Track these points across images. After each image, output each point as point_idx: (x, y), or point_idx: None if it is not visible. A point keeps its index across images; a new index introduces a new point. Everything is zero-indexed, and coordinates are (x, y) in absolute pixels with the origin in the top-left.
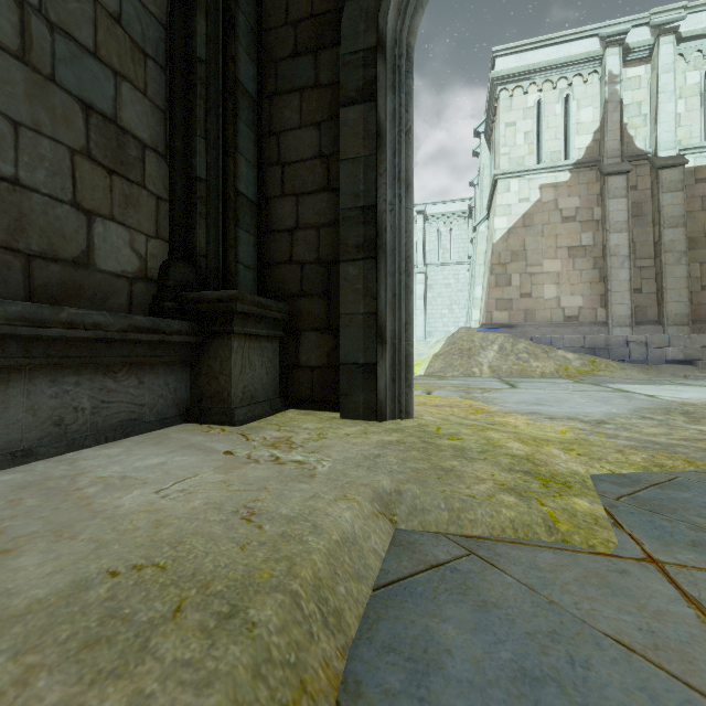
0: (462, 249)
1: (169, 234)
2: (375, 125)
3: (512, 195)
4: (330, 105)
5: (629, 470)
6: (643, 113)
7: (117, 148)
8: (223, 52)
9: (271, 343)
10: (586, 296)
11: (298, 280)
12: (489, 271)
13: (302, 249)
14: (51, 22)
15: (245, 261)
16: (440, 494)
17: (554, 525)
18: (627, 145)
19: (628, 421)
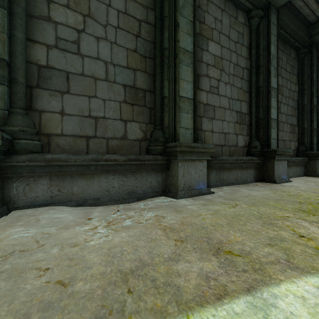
0: None
1: (297, 140)
2: None
3: None
4: None
5: None
6: None
7: (292, 128)
8: (310, 101)
9: None
10: None
11: None
12: None
13: None
14: (287, 115)
15: (314, 143)
16: None
17: None
18: None
19: None
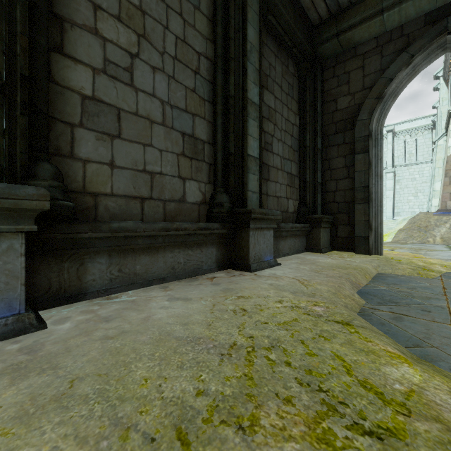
0: (426, 152)
1: (298, 198)
2: (368, 160)
3: None
4: (349, 149)
5: None
6: None
7: (291, 180)
8: (314, 141)
9: (327, 229)
10: None
11: (337, 208)
12: (444, 174)
13: (338, 198)
14: (283, 158)
15: (319, 203)
16: (389, 267)
17: (419, 273)
18: None
19: None
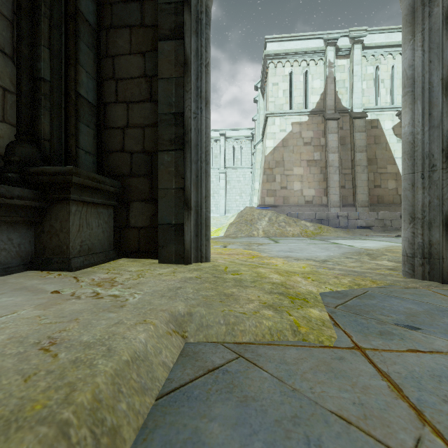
0: (248, 159)
1: (16, 120)
2: (183, 56)
3: (276, 127)
4: (152, 40)
5: (341, 288)
6: (346, 86)
7: None
8: None
9: (107, 210)
10: (316, 189)
11: (128, 164)
12: (263, 173)
13: (132, 142)
14: None
15: (85, 148)
16: (221, 313)
17: (297, 329)
18: (337, 103)
19: (339, 260)
